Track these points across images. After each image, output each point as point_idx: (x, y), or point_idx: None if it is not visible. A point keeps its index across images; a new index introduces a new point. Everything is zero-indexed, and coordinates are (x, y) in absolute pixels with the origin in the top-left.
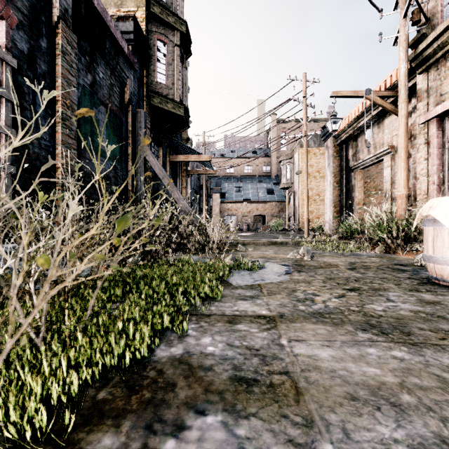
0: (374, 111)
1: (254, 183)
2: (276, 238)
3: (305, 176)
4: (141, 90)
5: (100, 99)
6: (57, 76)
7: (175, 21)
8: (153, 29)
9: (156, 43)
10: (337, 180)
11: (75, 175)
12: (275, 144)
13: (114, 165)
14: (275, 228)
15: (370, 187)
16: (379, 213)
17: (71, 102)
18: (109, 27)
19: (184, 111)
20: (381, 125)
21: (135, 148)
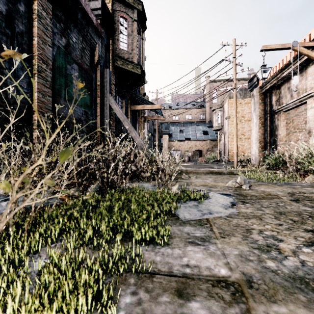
0: (297, 62)
1: (193, 127)
2: (211, 168)
3: (235, 119)
4: (107, 54)
5: (73, 59)
6: (34, 36)
7: (134, 2)
8: (117, 9)
9: (119, 19)
10: (261, 122)
11: (50, 117)
12: (208, 98)
13: (85, 111)
14: (209, 159)
15: (289, 127)
16: (306, 147)
17: (47, 58)
18: (80, 1)
19: (140, 71)
20: (304, 73)
21: (103, 98)
